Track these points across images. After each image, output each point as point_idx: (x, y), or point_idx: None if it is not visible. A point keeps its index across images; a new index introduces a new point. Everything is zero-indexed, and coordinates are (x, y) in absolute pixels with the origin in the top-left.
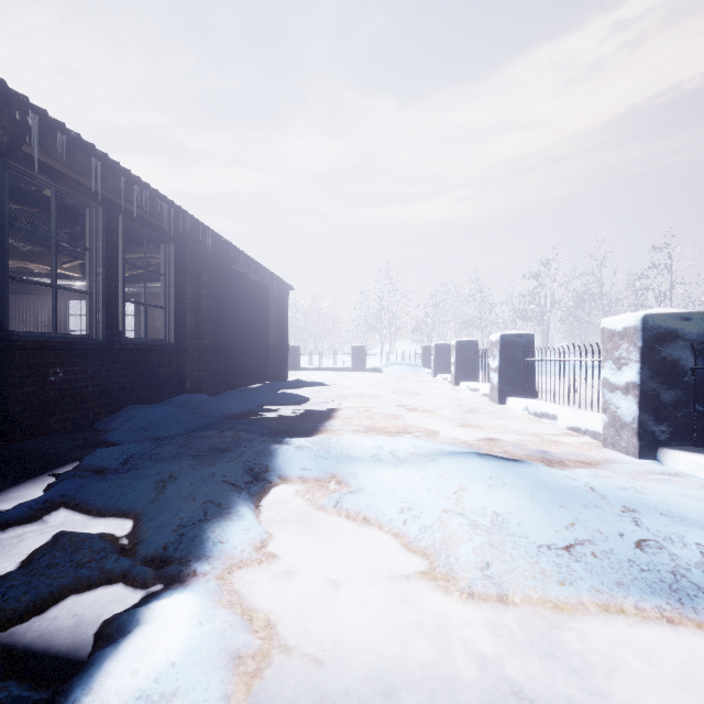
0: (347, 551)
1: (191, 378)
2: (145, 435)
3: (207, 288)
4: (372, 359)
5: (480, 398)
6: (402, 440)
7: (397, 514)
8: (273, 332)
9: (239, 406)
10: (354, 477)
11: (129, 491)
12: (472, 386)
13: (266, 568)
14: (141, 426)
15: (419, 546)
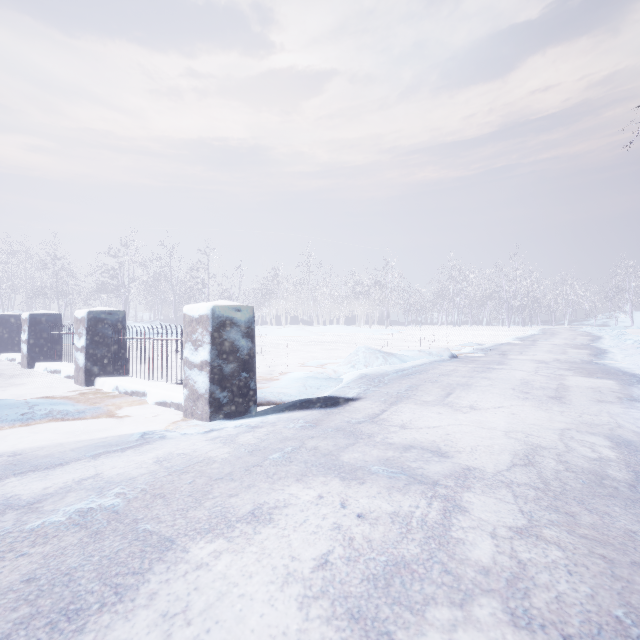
0: None
1: None
2: None
3: None
4: None
5: (14, 366)
6: None
7: None
8: None
9: None
10: None
11: None
12: (11, 357)
13: None
14: None
15: None
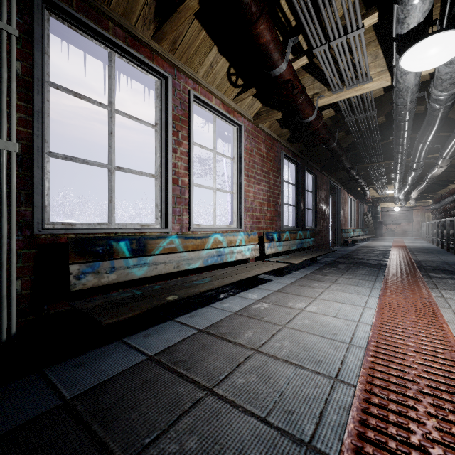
0: None
1: None
2: None
3: None
4: None
5: None
6: None
7: None
8: None
9: None
10: None
11: None
12: None
13: None
14: None
15: None
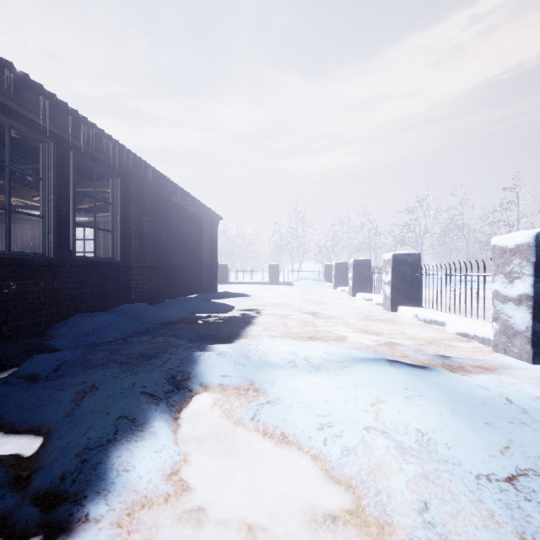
0: (264, 478)
1: (136, 290)
2: (86, 340)
3: (149, 216)
4: (285, 275)
5: (374, 307)
6: (314, 346)
7: (316, 431)
8: (206, 253)
9: (174, 314)
10: (272, 386)
11: (47, 403)
12: (367, 297)
13: (173, 505)
14: (84, 332)
15: (343, 474)
